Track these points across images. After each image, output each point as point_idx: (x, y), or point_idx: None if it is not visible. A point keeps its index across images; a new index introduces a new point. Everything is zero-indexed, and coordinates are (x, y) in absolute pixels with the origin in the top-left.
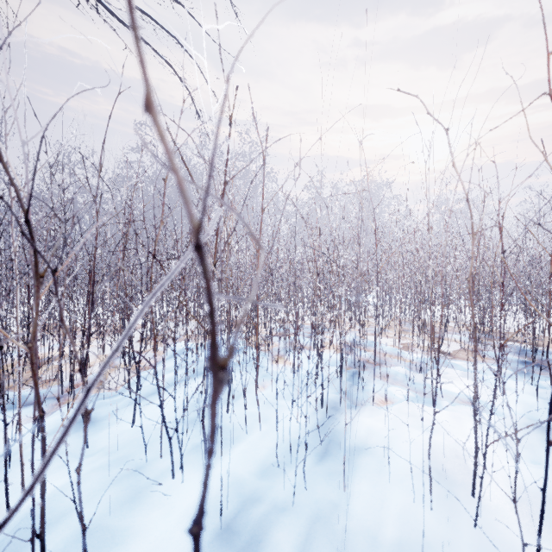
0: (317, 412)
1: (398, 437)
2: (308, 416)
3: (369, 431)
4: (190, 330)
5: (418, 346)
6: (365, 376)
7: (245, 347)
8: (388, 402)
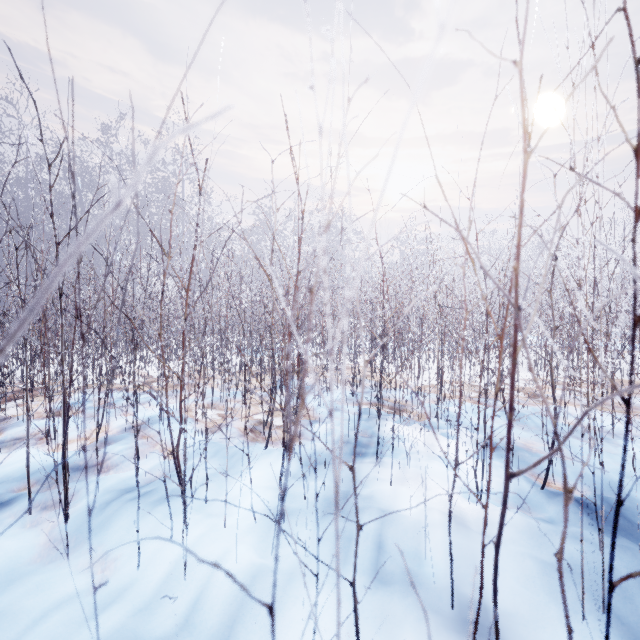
0: None
1: None
2: None
3: None
4: None
5: (241, 422)
6: (12, 510)
7: None
8: None
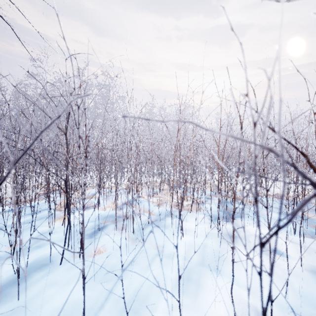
0: (16, 273)
1: (54, 297)
2: (3, 278)
3: (41, 291)
4: (27, 196)
5: (169, 202)
6: (108, 229)
7: (46, 209)
8: (103, 252)
